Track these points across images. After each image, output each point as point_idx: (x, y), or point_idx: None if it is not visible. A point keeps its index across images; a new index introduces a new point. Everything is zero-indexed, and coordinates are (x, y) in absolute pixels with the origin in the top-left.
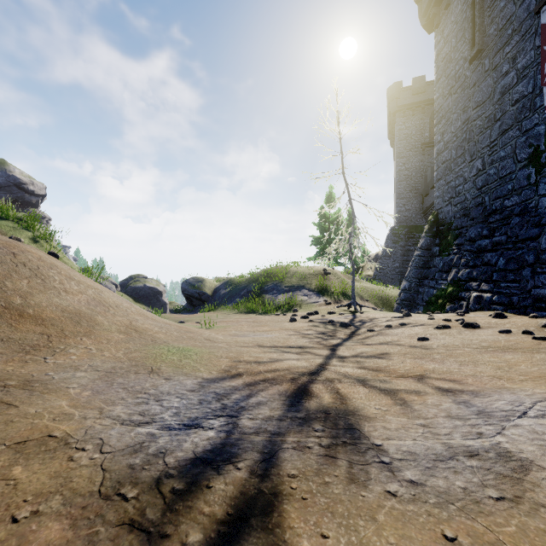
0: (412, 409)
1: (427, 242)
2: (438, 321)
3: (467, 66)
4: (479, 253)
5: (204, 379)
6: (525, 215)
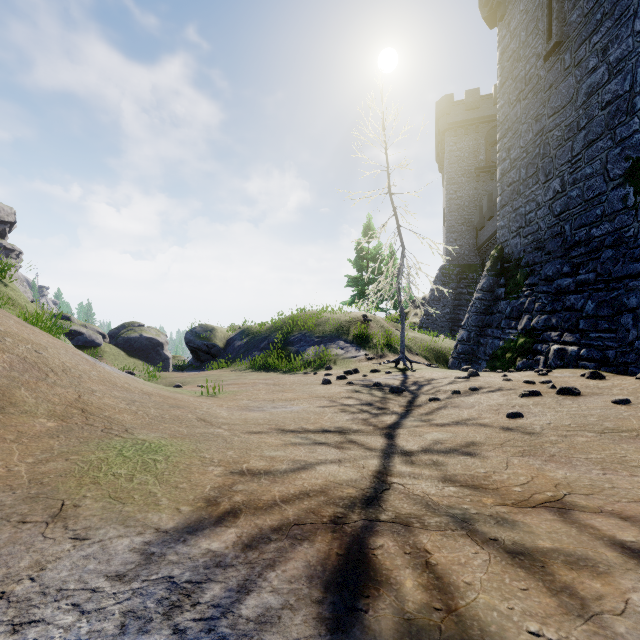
0: (617, 635)
1: (490, 282)
2: (518, 383)
3: (540, 64)
4: (559, 296)
5: (159, 531)
6: (621, 247)
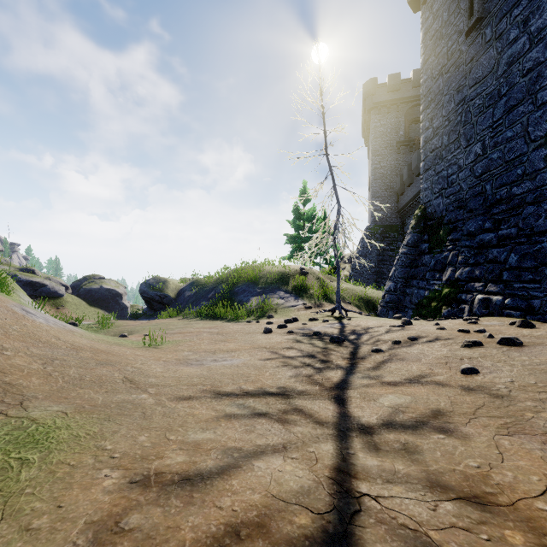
0: None
1: (414, 239)
2: (453, 332)
3: (462, 39)
4: (481, 249)
5: None
6: (542, 203)
